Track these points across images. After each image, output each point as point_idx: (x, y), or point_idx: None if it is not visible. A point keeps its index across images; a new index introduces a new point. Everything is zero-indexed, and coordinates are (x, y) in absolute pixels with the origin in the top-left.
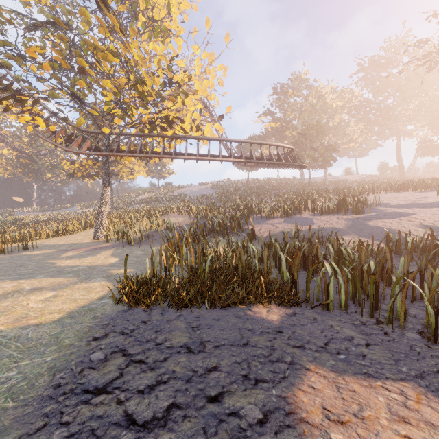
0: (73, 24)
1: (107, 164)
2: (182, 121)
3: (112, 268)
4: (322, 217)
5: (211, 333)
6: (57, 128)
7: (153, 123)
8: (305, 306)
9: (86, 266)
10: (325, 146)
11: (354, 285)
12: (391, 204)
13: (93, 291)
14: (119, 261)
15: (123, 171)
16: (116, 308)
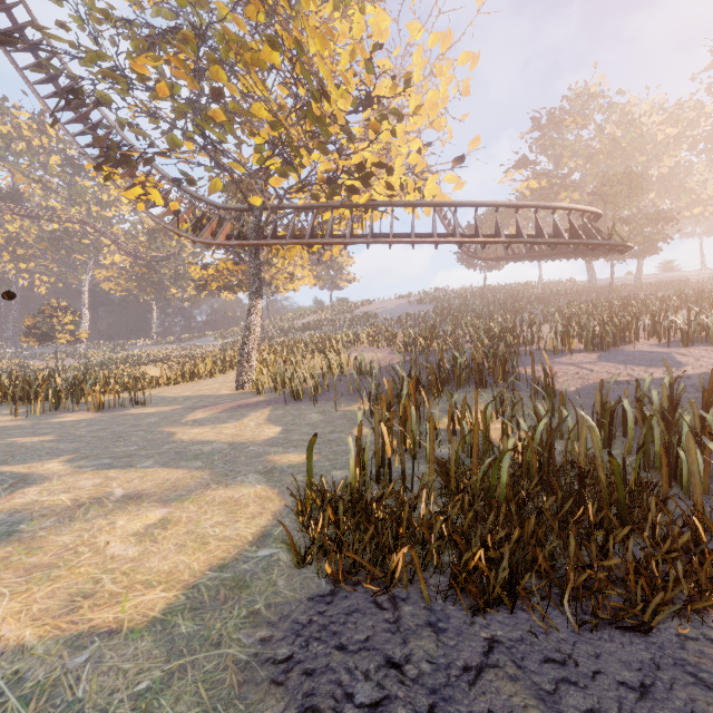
0: (205, 23)
1: (257, 262)
2: (390, 169)
3: (273, 450)
4: (692, 350)
5: None
6: (182, 206)
7: (334, 183)
8: None
9: (226, 443)
10: (646, 214)
11: None
12: None
13: (242, 514)
14: (283, 434)
15: (278, 278)
16: (300, 582)
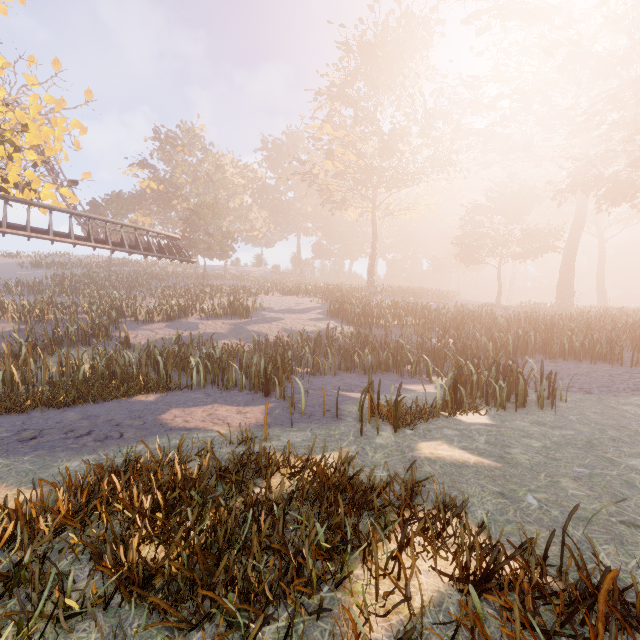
0: None
1: None
2: (6, 180)
3: None
4: (208, 322)
5: (102, 412)
6: None
7: None
8: (177, 391)
9: None
10: (224, 232)
11: (214, 374)
12: (274, 308)
13: None
14: None
15: None
16: None
